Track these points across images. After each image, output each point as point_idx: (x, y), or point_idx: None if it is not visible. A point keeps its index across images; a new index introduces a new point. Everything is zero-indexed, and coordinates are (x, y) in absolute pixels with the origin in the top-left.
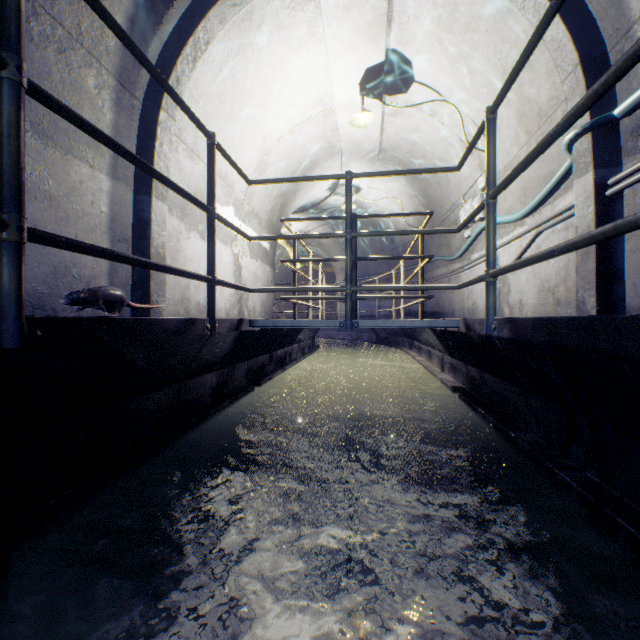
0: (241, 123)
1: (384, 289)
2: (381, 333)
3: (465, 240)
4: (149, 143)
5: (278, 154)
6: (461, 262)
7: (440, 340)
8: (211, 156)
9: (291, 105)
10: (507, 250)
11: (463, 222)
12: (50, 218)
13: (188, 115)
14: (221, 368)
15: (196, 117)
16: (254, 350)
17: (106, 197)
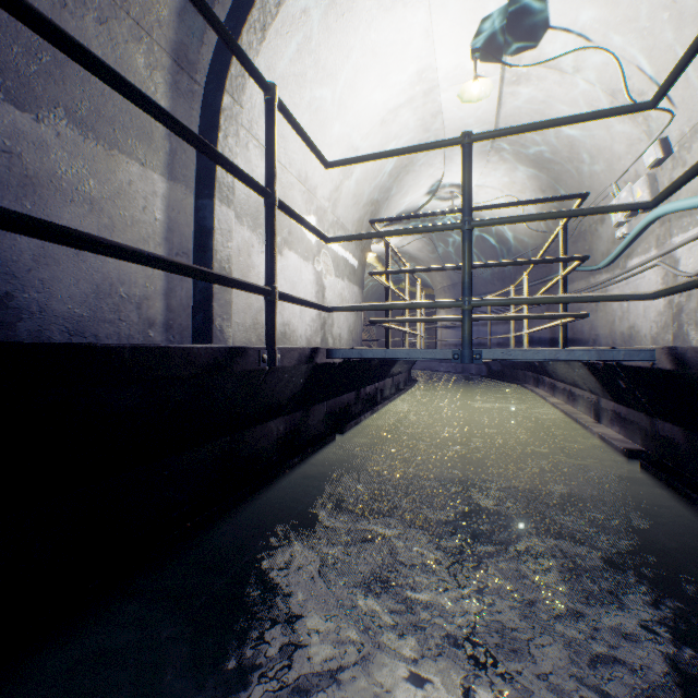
0: (323, 113)
1: (523, 302)
2: (494, 365)
3: (617, 242)
4: (211, 135)
5: (367, 151)
6: (610, 272)
7: (599, 378)
8: (269, 117)
9: (383, 85)
10: (696, 248)
11: (671, 185)
12: (91, 226)
13: (231, 49)
14: (291, 412)
15: (244, 53)
16: (335, 388)
17: (161, 202)
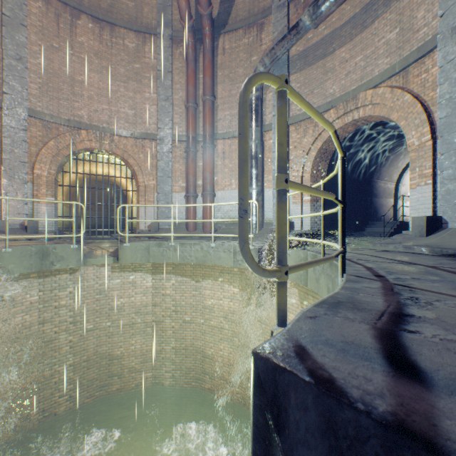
0: None
1: None
2: None
3: None
4: (396, 190)
5: None
6: None
7: None
8: None
9: None
10: None
11: None
12: (384, 208)
13: None
14: None
15: None
16: None
17: (389, 202)
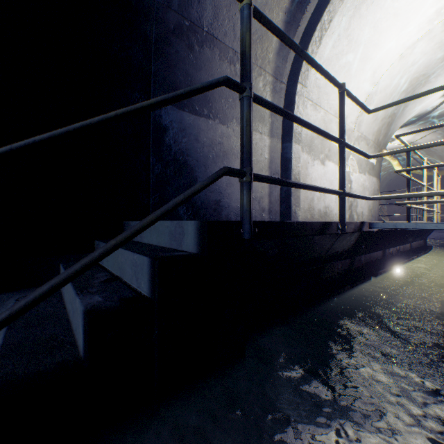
0: (353, 69)
1: None
2: None
3: None
4: (290, 108)
5: (386, 81)
6: None
7: None
8: (341, 101)
9: (402, 33)
10: None
11: None
12: None
13: (326, 78)
14: (343, 259)
15: (331, 77)
16: (369, 247)
17: (267, 149)
